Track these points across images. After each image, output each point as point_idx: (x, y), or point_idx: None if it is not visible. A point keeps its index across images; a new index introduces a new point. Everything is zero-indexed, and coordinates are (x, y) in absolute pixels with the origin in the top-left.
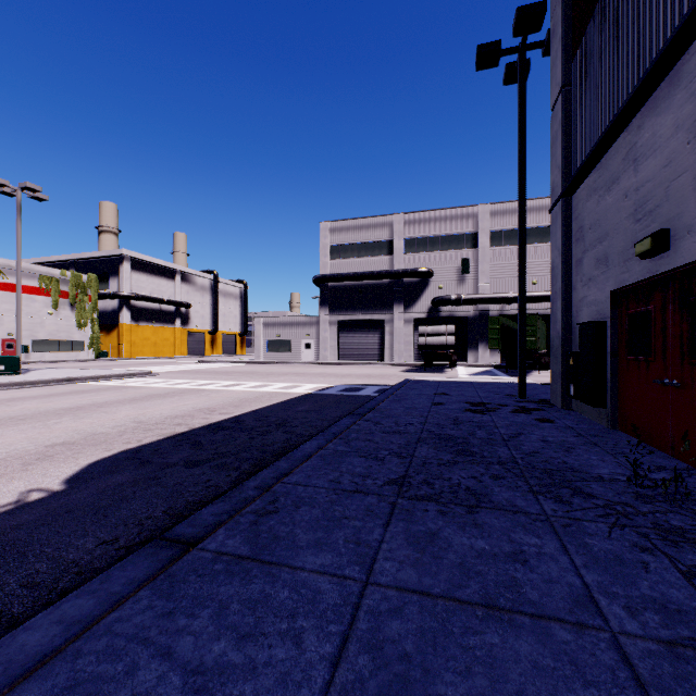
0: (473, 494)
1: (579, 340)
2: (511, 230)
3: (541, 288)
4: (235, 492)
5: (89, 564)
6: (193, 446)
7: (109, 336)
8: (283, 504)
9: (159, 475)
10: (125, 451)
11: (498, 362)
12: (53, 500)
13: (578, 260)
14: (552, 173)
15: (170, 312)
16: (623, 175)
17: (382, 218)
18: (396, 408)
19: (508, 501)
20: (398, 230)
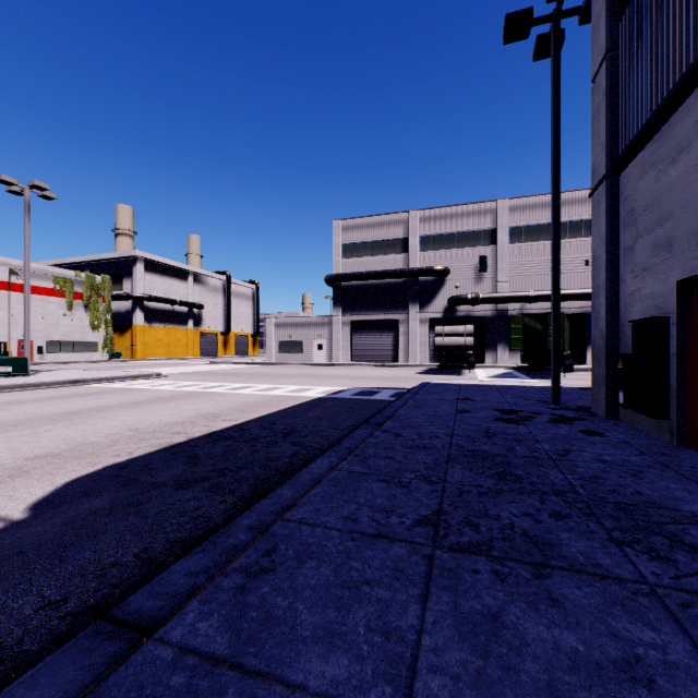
0: (534, 543)
1: (631, 340)
2: (532, 225)
3: (563, 286)
4: (222, 534)
5: (16, 645)
6: (187, 460)
7: (122, 337)
8: (282, 555)
9: (141, 500)
10: (111, 467)
11: (518, 364)
12: (7, 535)
13: (627, 248)
14: (593, 152)
15: (182, 313)
16: (696, 141)
17: (396, 215)
18: (417, 416)
19: (586, 557)
20: (413, 227)
